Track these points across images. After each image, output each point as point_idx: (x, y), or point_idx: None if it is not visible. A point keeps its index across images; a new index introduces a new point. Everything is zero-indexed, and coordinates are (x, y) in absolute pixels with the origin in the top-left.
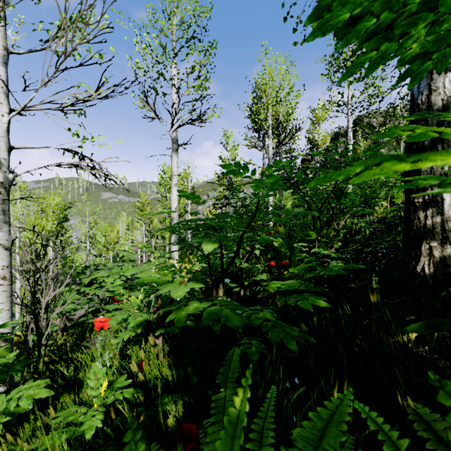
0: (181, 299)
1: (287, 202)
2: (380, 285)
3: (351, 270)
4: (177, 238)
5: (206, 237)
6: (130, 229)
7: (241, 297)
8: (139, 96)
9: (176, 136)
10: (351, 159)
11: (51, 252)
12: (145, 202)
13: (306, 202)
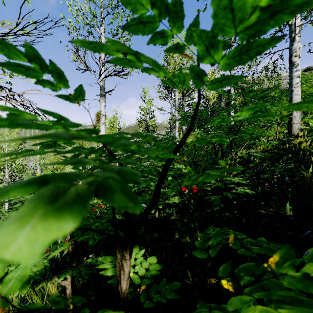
0: (90, 236)
1: (188, 139)
2: (292, 212)
3: (257, 195)
4: None
5: (51, 182)
6: None
7: (156, 218)
8: (72, 49)
9: (103, 84)
10: (251, 98)
11: (7, 177)
12: None
13: None
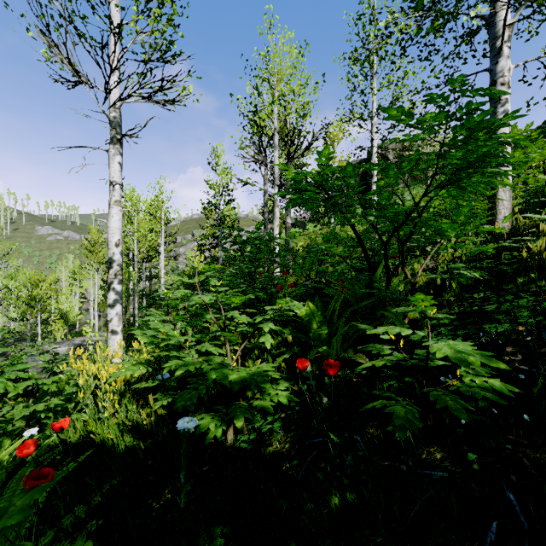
0: None
1: (298, 242)
2: None
3: (517, 394)
4: (121, 296)
5: None
6: (78, 278)
7: (228, 447)
8: (37, 27)
9: (118, 117)
10: (471, 130)
11: None
12: (98, 240)
13: (354, 231)
